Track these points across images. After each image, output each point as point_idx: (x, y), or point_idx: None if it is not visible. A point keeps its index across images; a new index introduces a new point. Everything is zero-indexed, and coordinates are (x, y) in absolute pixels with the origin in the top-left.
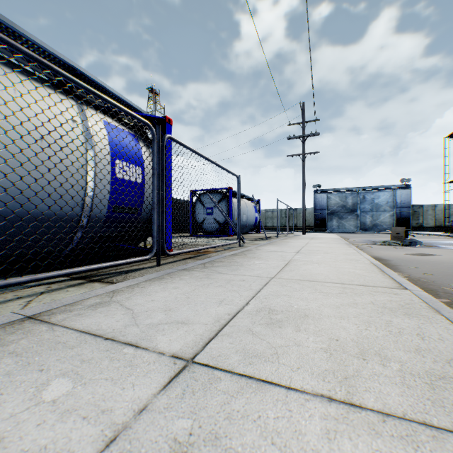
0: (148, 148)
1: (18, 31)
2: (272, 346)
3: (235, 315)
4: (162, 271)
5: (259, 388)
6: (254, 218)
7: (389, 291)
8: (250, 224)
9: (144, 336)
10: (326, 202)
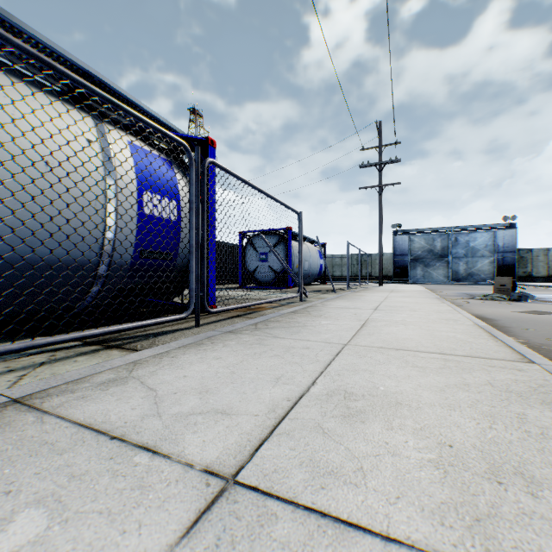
0: (184, 175)
1: (16, 25)
2: (353, 455)
3: (297, 401)
4: (201, 334)
5: (338, 537)
6: (318, 265)
7: (510, 365)
8: (314, 273)
9: (166, 434)
10: (408, 246)
